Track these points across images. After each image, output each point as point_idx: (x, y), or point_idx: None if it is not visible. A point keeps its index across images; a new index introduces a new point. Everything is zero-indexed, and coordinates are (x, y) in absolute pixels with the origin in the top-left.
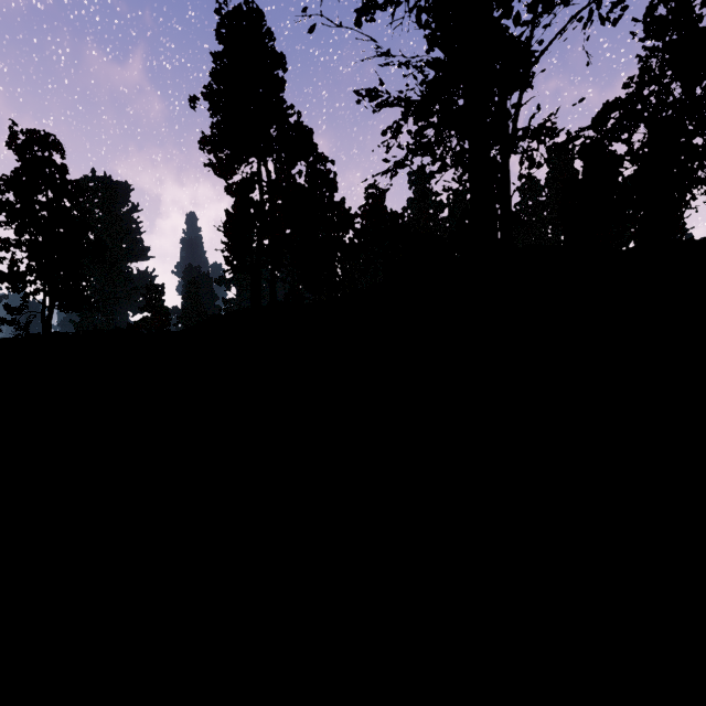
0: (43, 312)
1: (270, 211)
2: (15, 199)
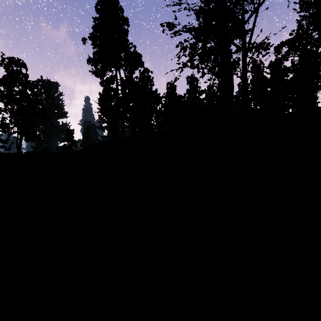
0: (17, 142)
1: (121, 93)
2: (4, 89)
